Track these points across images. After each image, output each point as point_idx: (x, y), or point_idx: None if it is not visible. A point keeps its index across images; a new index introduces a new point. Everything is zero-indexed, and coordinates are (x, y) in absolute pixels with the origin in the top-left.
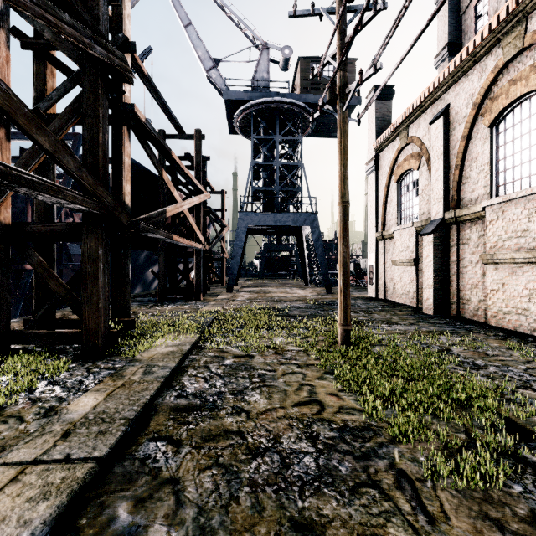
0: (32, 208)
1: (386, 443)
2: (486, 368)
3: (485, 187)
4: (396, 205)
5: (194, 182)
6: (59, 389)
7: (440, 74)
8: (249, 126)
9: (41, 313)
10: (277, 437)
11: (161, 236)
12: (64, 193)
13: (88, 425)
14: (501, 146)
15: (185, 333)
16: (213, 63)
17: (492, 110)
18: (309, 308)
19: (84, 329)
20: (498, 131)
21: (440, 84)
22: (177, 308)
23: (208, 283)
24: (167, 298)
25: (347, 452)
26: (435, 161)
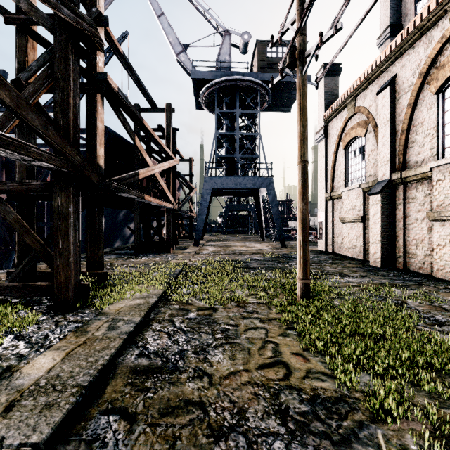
0: None
1: (366, 422)
2: (448, 325)
3: (431, 149)
4: (344, 169)
5: (165, 148)
6: (22, 345)
7: (387, 47)
8: (213, 102)
9: (22, 266)
10: (242, 411)
11: (133, 196)
12: (27, 150)
13: (36, 394)
14: (447, 111)
15: (153, 285)
16: (182, 47)
17: (439, 77)
18: (266, 261)
19: (55, 282)
20: (444, 98)
21: (387, 57)
22: (150, 260)
23: (178, 238)
24: (142, 251)
25: (324, 435)
26: (382, 127)
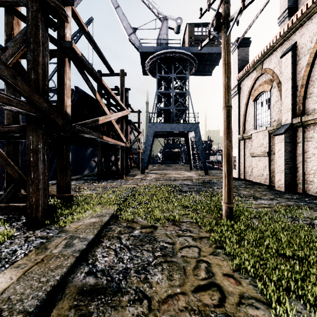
0: (22, 121)
1: None
2: None
3: None
4: (253, 116)
5: (119, 102)
6: None
7: (289, 21)
8: (155, 69)
9: (9, 190)
10: None
11: (94, 136)
12: None
13: None
14: None
15: (108, 205)
16: (132, 30)
17: None
18: (195, 185)
19: (28, 204)
20: None
21: (289, 28)
22: (108, 184)
23: (130, 168)
24: (103, 177)
25: None
26: (285, 83)
